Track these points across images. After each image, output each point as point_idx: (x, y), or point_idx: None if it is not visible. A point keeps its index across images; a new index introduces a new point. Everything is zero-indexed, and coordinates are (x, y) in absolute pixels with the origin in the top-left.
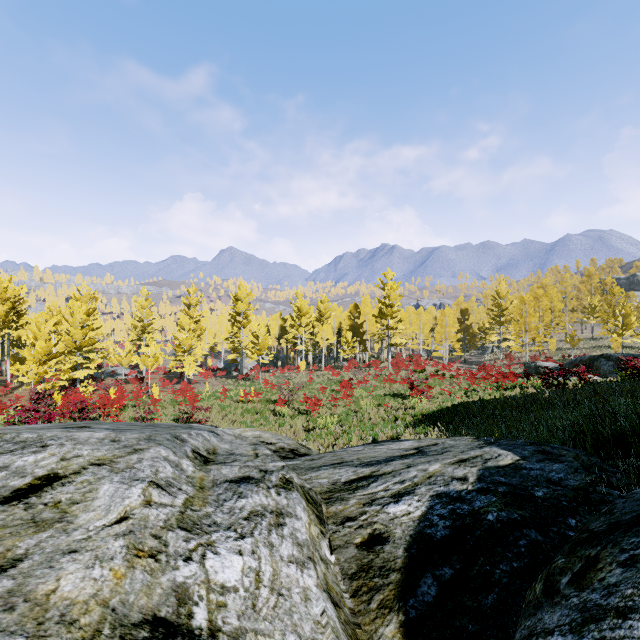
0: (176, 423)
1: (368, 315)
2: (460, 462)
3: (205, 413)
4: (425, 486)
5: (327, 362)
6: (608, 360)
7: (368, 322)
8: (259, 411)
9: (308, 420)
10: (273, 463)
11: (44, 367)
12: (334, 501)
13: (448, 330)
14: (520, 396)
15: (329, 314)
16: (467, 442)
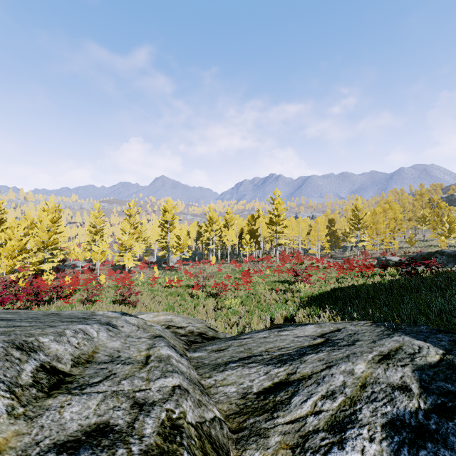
0: (113, 304)
1: (261, 223)
2: (386, 359)
3: (138, 296)
4: (366, 405)
5: (231, 257)
6: (442, 255)
7: (261, 228)
8: (180, 294)
9: (217, 301)
10: (161, 381)
11: (14, 260)
12: (247, 438)
13: (320, 234)
14: (388, 282)
15: (233, 222)
16: (368, 328)
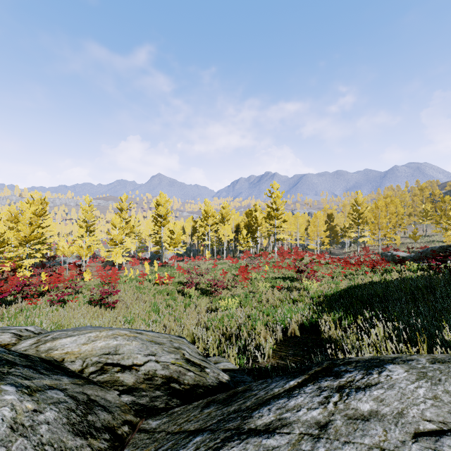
0: (88, 305)
1: (259, 218)
2: None
3: (121, 294)
4: None
5: (228, 253)
6: None
7: (259, 223)
8: (169, 292)
9: (212, 300)
10: None
11: None
12: None
13: (319, 229)
14: (427, 279)
15: (229, 217)
16: None
